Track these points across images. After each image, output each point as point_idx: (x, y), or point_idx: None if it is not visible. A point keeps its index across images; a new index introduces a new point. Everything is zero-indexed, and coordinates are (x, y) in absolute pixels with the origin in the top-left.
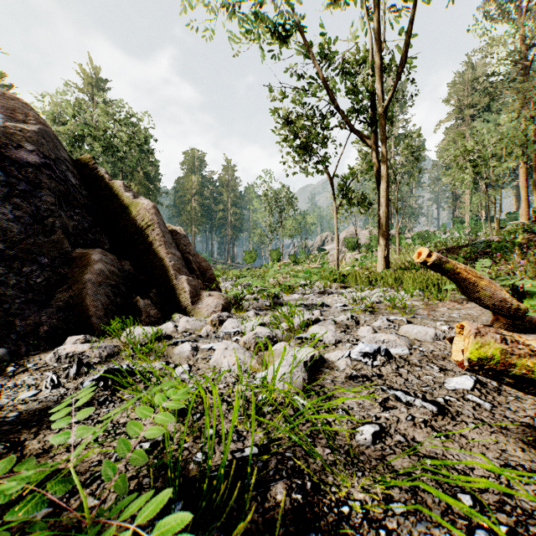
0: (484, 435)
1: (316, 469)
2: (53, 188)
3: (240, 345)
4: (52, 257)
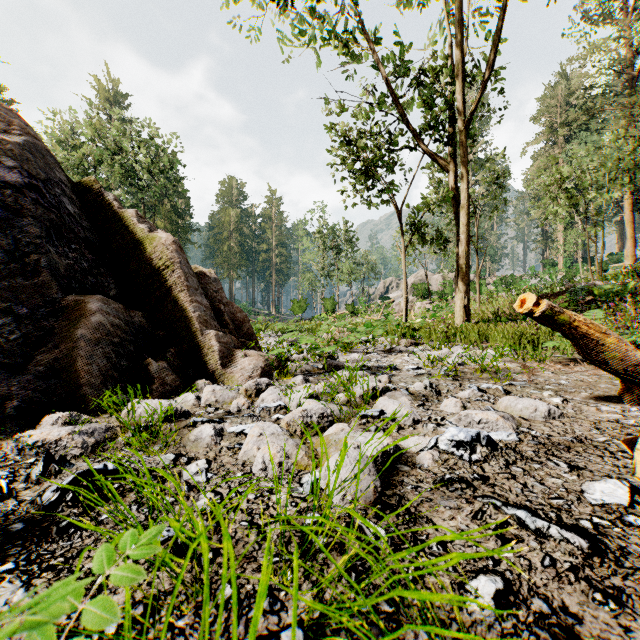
0: None
1: None
2: (39, 216)
3: (282, 428)
4: (34, 306)
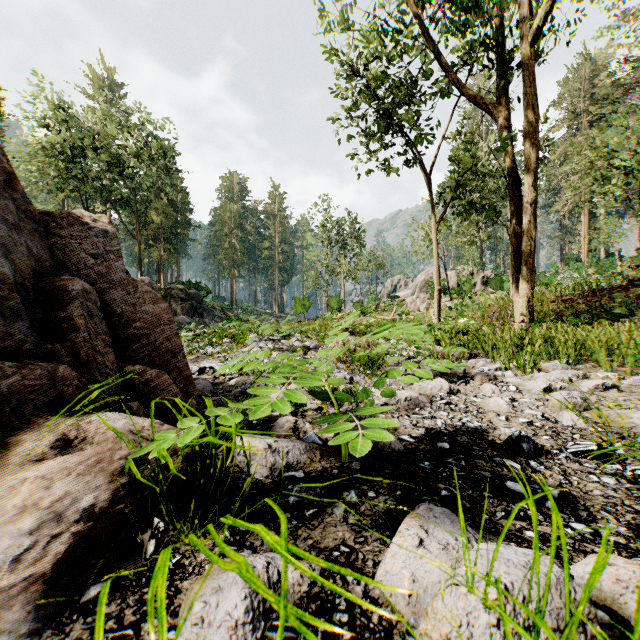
0: None
1: None
2: None
3: None
4: None
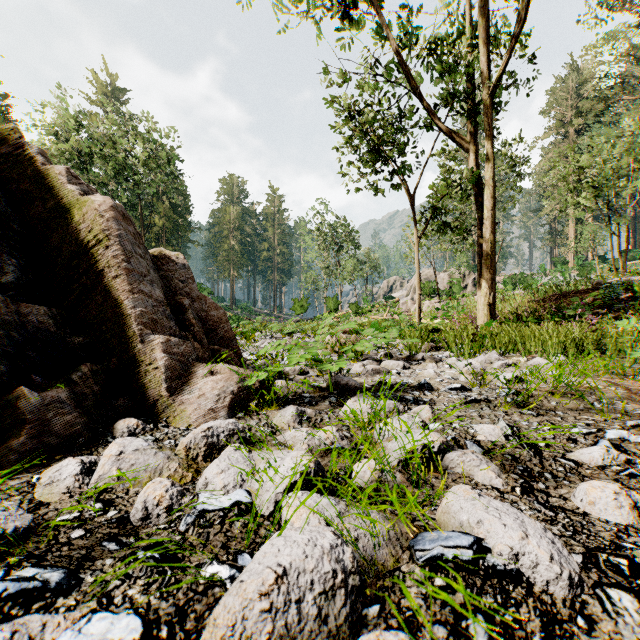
0: None
1: None
2: None
3: None
4: None
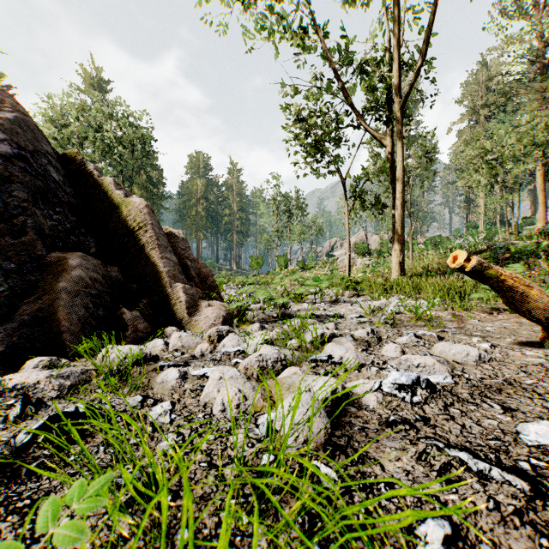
0: None
1: None
2: (27, 183)
3: (240, 372)
4: (21, 262)
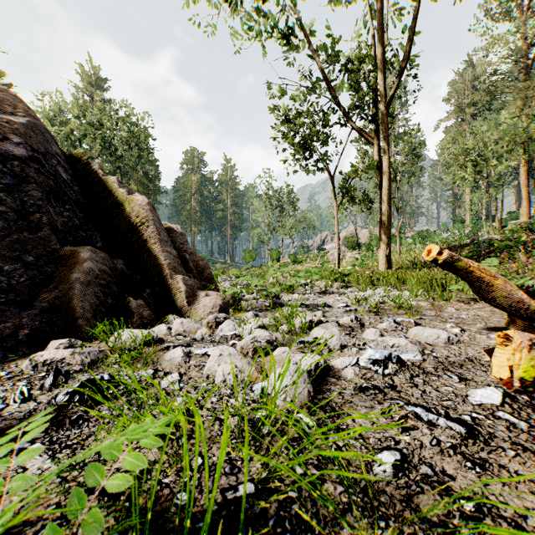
0: (528, 466)
1: (328, 516)
2: (41, 183)
3: (237, 350)
4: (38, 255)
